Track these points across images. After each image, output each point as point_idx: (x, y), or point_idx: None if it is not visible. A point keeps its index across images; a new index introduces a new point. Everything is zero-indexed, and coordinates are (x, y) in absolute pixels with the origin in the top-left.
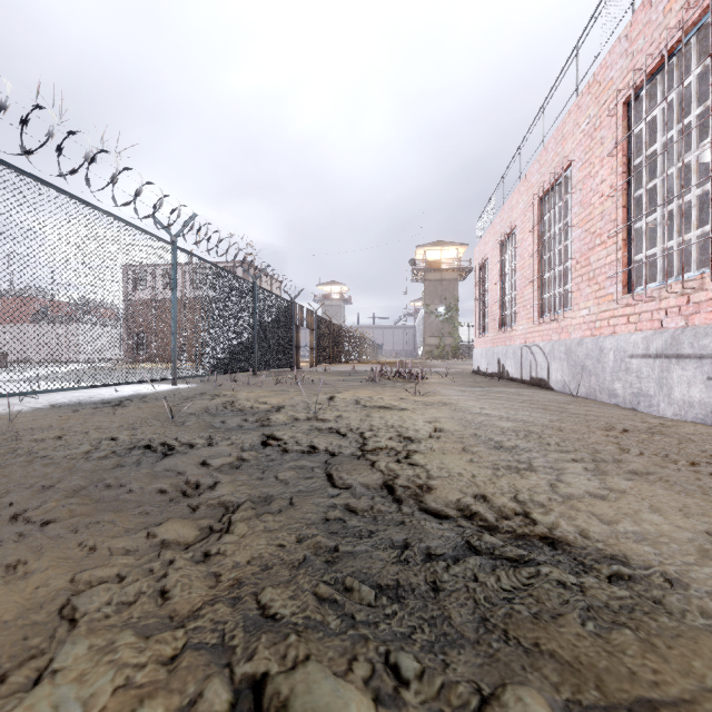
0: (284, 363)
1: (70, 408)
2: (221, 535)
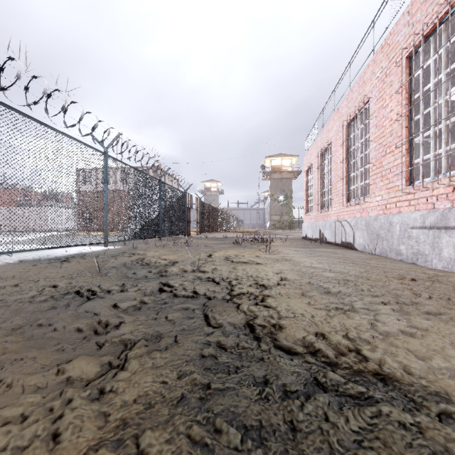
0: (179, 232)
1: (32, 263)
2: (117, 372)
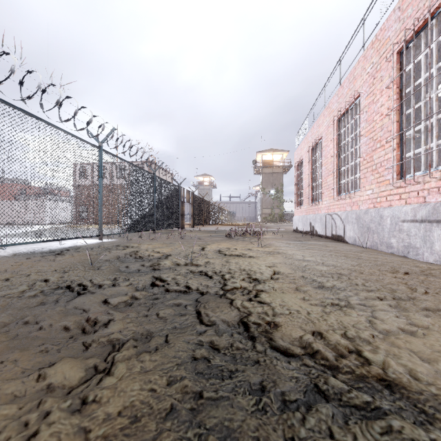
0: (173, 225)
1: (25, 256)
2: (102, 378)
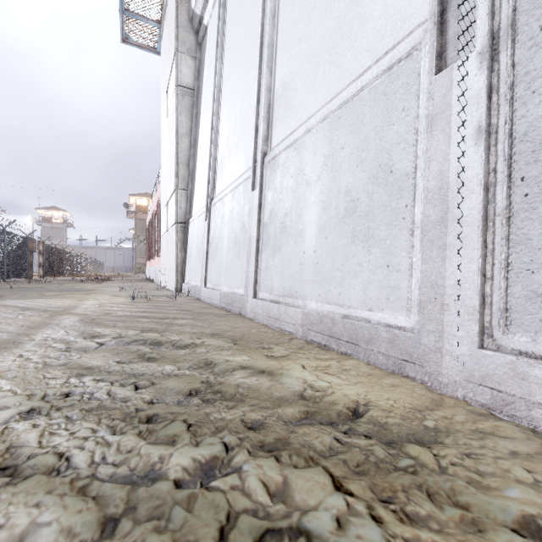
0: (22, 275)
1: None
2: (52, 290)
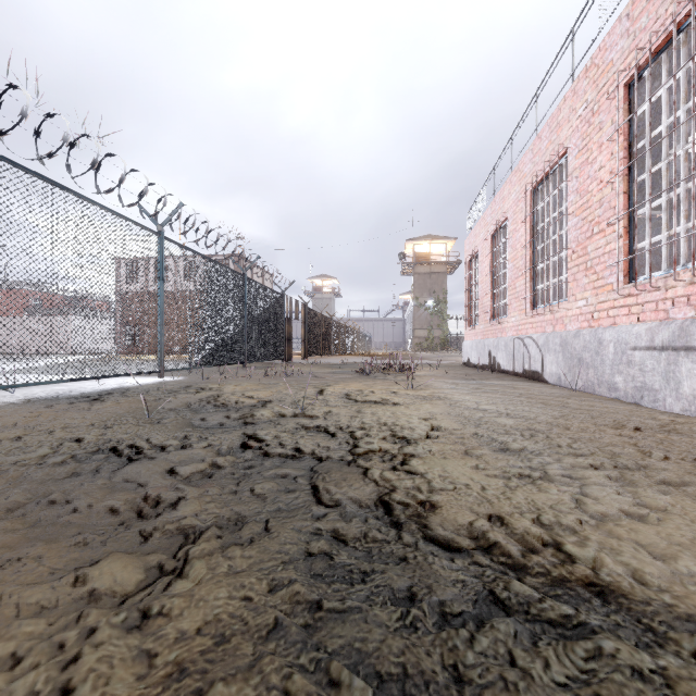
0: (274, 355)
1: (44, 403)
2: (171, 582)
